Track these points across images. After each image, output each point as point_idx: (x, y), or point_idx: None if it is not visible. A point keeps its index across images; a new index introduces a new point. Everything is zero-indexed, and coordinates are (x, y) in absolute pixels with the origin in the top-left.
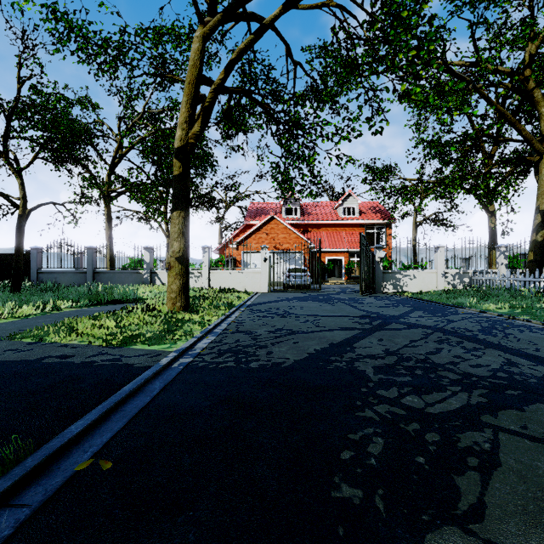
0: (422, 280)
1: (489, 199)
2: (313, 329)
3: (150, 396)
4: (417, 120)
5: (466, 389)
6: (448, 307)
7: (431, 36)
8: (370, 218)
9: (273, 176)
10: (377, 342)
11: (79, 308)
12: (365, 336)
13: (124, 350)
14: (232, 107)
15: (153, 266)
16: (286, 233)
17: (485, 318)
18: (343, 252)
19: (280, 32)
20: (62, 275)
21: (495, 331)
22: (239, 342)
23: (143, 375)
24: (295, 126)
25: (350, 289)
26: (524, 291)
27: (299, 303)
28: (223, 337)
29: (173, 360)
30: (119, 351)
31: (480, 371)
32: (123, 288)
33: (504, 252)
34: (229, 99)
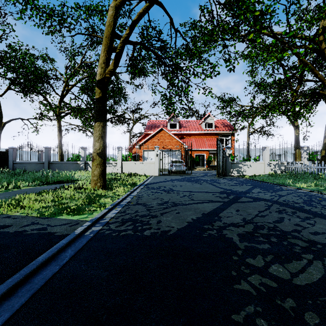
0: (255, 167)
1: (295, 117)
2: (189, 202)
3: (59, 265)
4: (251, 69)
5: (317, 257)
6: (275, 185)
7: (270, 0)
8: (221, 129)
9: (162, 101)
10: (236, 212)
11: (33, 187)
12: (226, 207)
13: (52, 220)
14: (135, 56)
15: (86, 159)
16: (170, 139)
17: (302, 193)
18: (205, 151)
19: (166, 9)
20: (29, 165)
21: (314, 203)
22: (137, 212)
23: (58, 244)
24: (176, 68)
25: (210, 173)
26: (320, 174)
27: (179, 182)
28: (126, 208)
29: (87, 229)
30: (48, 221)
31: (320, 239)
32: (65, 173)
33: (306, 150)
34: (133, 49)
